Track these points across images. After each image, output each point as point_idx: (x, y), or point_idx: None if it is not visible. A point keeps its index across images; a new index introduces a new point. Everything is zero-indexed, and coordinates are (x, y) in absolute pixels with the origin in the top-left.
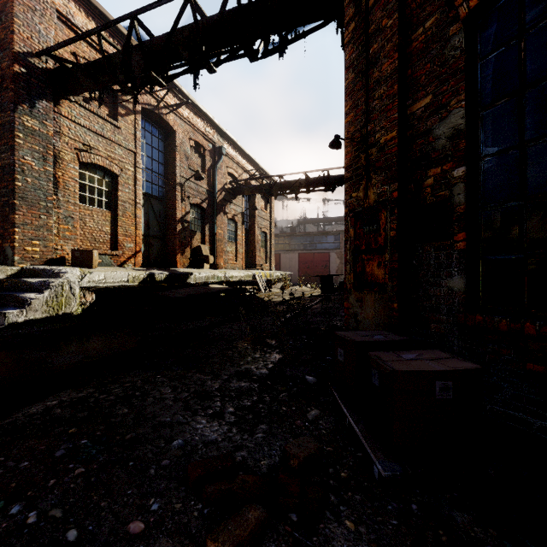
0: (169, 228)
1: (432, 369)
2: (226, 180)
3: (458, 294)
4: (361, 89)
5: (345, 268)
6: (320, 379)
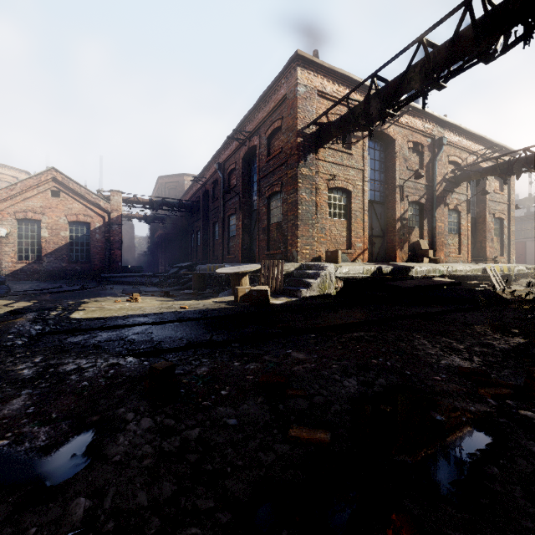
0: (389, 227)
1: None
2: (446, 170)
3: None
4: None
5: None
6: None
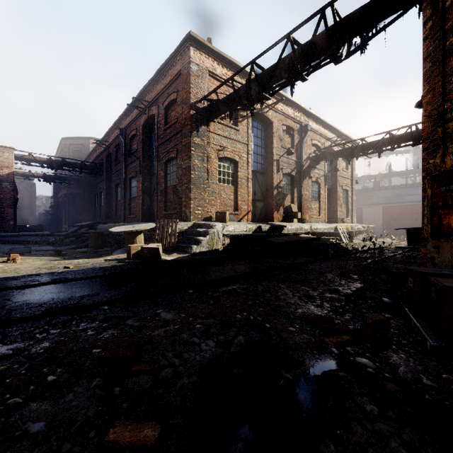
0: (268, 193)
1: None
2: (310, 151)
3: None
4: (438, 75)
5: (422, 221)
6: (394, 301)
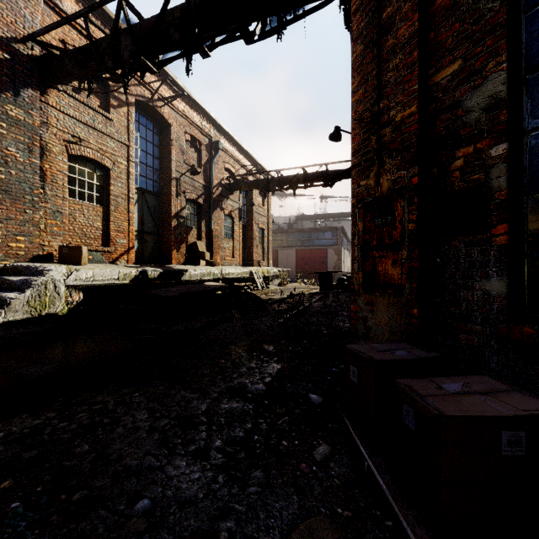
0: (164, 224)
1: (497, 414)
2: (222, 176)
3: (497, 299)
4: (372, 61)
5: (352, 267)
6: (326, 399)
